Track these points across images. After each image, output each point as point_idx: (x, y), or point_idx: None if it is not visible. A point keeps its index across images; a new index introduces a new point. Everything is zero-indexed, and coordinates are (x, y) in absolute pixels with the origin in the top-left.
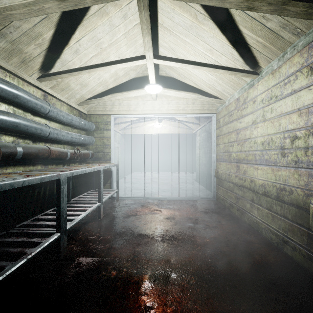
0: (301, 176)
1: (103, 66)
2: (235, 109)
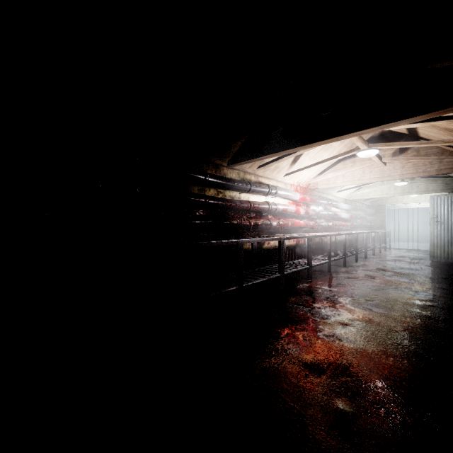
0: None
1: None
2: None
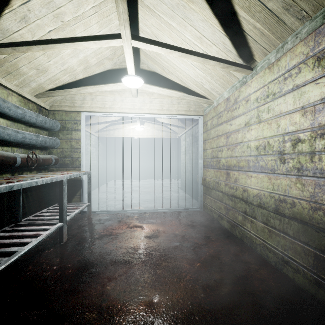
0: (305, 186)
1: (63, 43)
2: (225, 110)
